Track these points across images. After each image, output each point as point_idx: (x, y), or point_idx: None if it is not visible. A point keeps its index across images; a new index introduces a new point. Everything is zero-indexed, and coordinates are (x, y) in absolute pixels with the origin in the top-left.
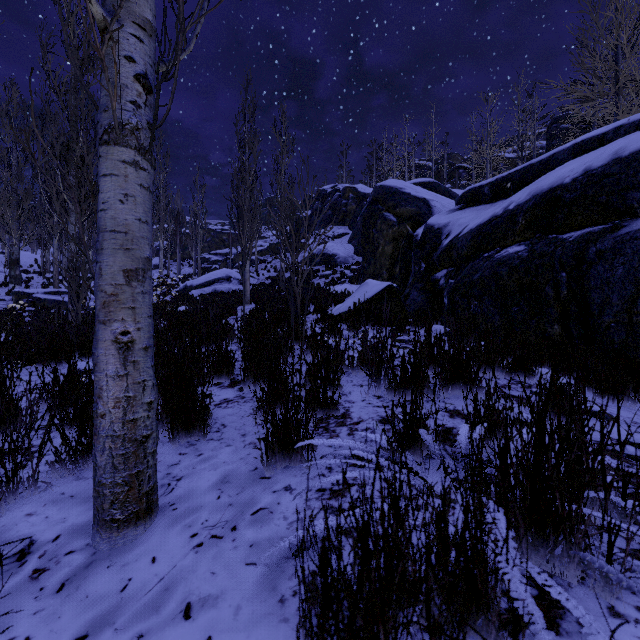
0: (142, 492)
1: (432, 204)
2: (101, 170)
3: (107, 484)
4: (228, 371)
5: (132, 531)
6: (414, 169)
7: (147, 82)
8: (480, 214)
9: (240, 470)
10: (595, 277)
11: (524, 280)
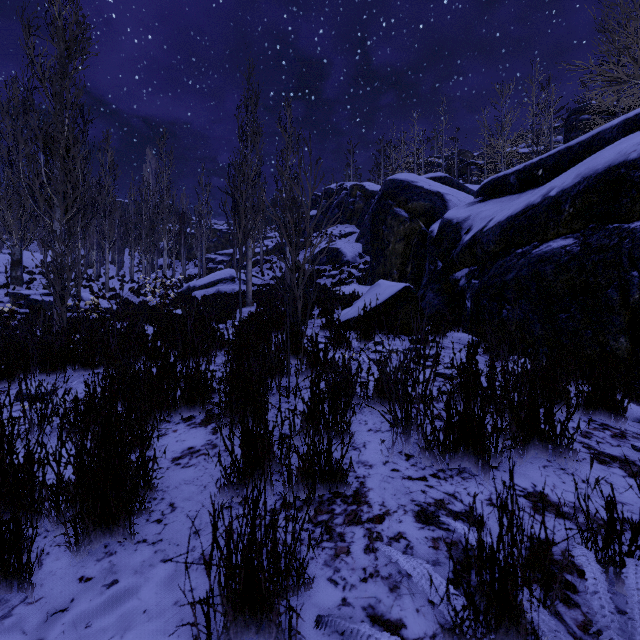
0: None
1: (447, 198)
2: None
3: None
4: (202, 402)
5: None
6: (423, 166)
7: None
8: (507, 205)
9: None
10: None
11: (577, 281)
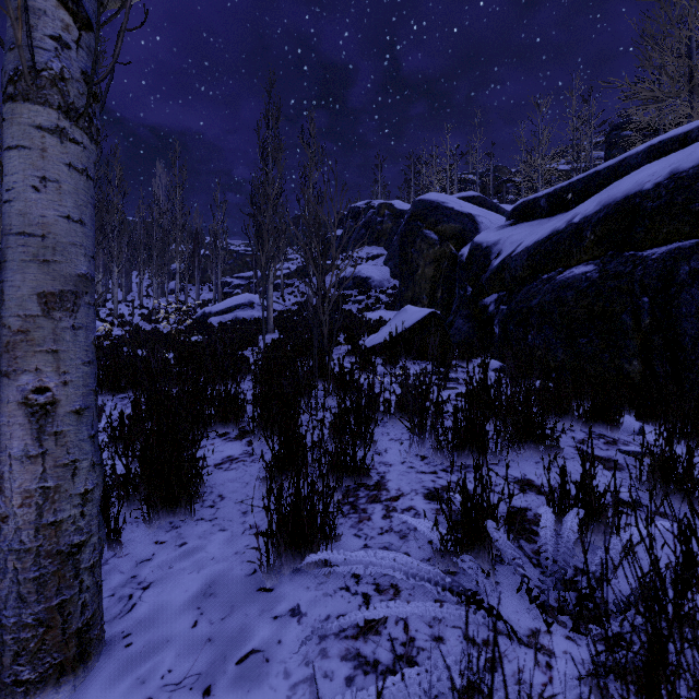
0: (69, 632)
1: (479, 220)
2: (5, 140)
3: (8, 626)
4: (236, 419)
5: (50, 695)
6: (456, 183)
7: (81, 11)
8: (536, 230)
9: (232, 573)
10: (688, 302)
11: (595, 306)
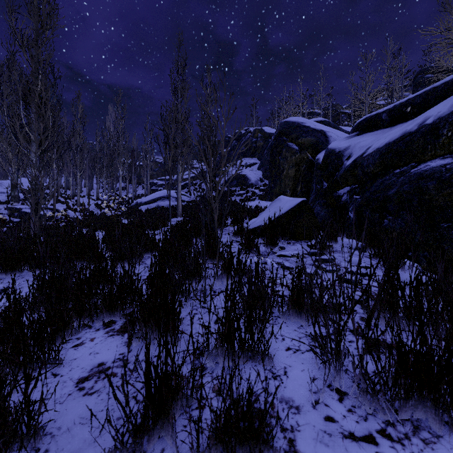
0: None
1: (328, 134)
2: None
3: None
4: (122, 308)
5: None
6: (306, 115)
7: None
8: (381, 136)
9: None
10: None
11: None
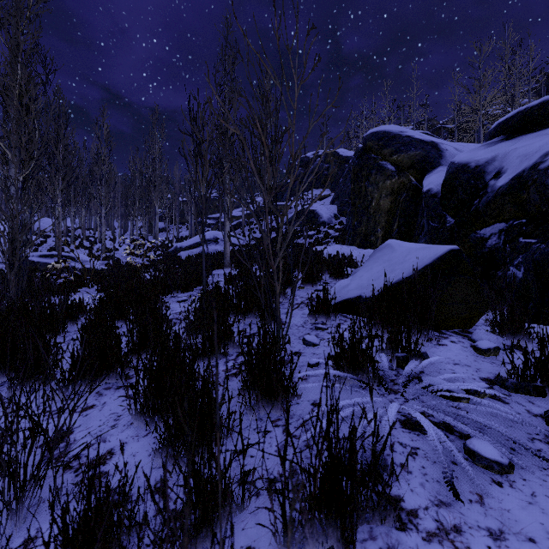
0: None
1: (443, 147)
2: None
3: None
4: None
5: None
6: None
7: None
8: None
9: None
10: None
11: None
